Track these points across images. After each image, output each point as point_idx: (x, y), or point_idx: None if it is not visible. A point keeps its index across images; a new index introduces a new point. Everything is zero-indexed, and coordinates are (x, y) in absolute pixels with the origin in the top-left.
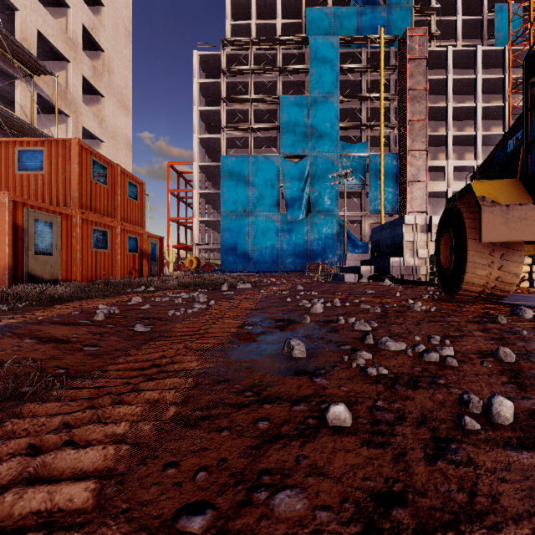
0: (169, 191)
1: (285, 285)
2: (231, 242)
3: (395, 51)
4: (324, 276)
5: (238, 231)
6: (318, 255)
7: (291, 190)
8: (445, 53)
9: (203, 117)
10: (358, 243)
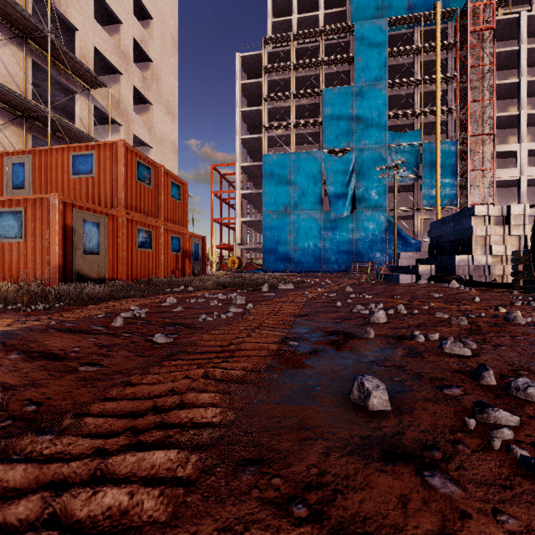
0: (212, 193)
1: (331, 286)
2: (272, 241)
3: (454, 26)
4: (372, 276)
5: (279, 230)
6: (364, 254)
7: (334, 186)
8: (517, 20)
9: (245, 118)
10: (409, 241)
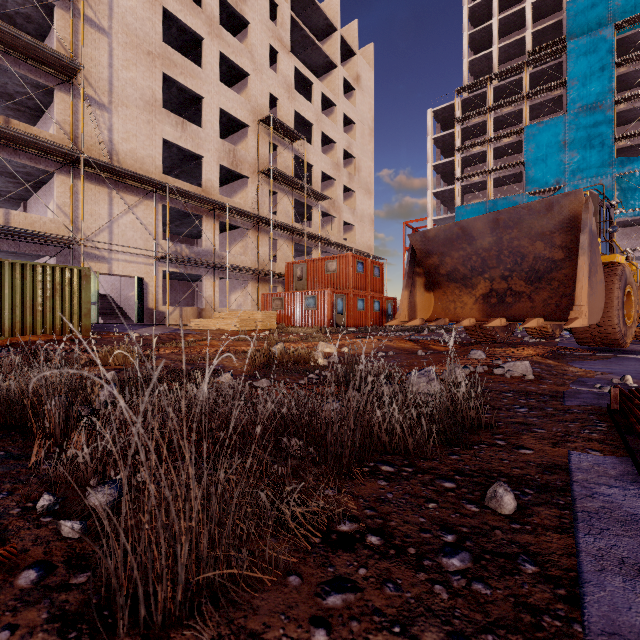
0: (404, 249)
1: None
2: None
3: None
4: None
5: None
6: None
7: None
8: None
9: (437, 170)
10: None
